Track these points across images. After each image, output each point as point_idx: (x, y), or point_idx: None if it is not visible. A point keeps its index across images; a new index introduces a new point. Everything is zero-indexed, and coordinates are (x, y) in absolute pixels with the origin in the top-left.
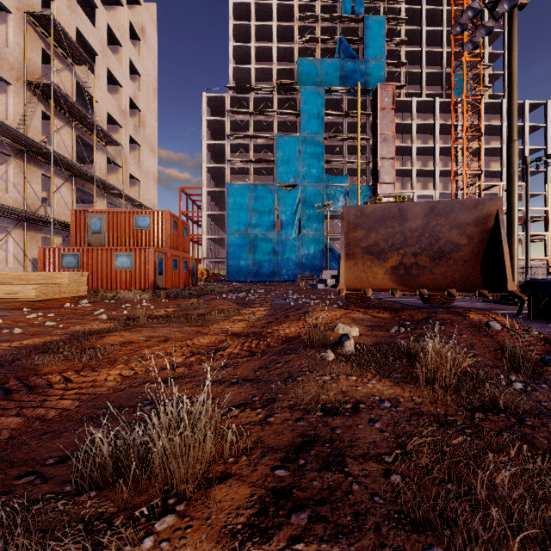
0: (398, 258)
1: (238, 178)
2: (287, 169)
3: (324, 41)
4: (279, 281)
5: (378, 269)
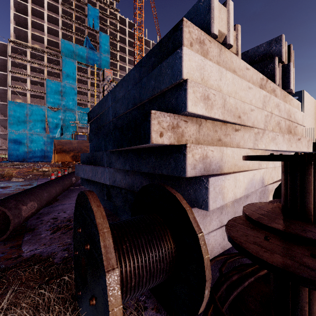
0: (73, 153)
1: (18, 97)
2: (54, 99)
3: (77, 35)
4: (48, 161)
5: (68, 156)
